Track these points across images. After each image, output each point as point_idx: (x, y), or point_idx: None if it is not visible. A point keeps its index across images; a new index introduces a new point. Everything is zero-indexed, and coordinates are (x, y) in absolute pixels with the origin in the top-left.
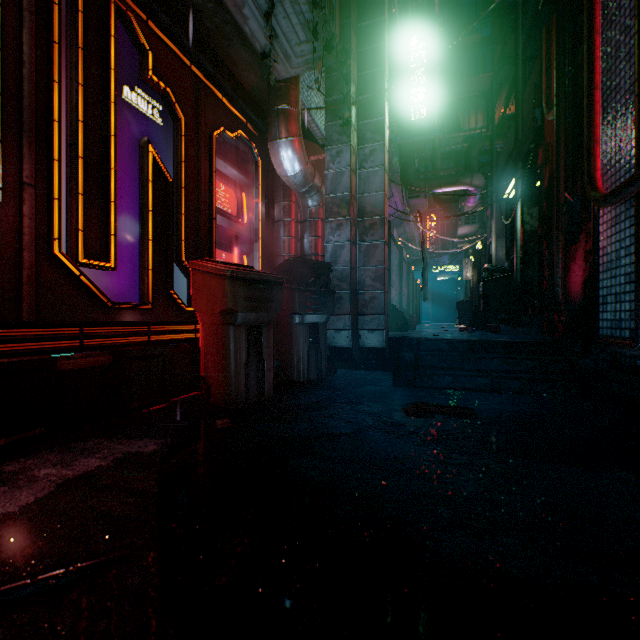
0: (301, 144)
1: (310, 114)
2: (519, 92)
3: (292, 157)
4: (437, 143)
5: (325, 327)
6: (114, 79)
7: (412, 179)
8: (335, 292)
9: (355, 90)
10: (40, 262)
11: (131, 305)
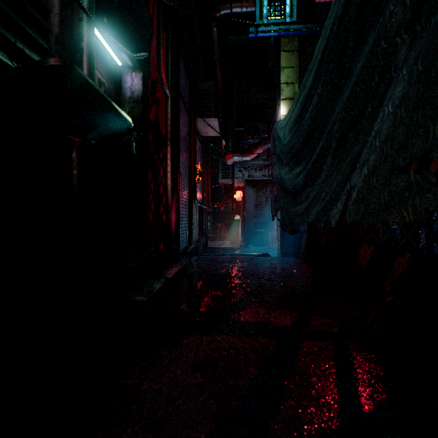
0: None
1: None
2: None
3: None
4: None
5: None
6: None
7: None
8: None
9: None
10: None
11: None
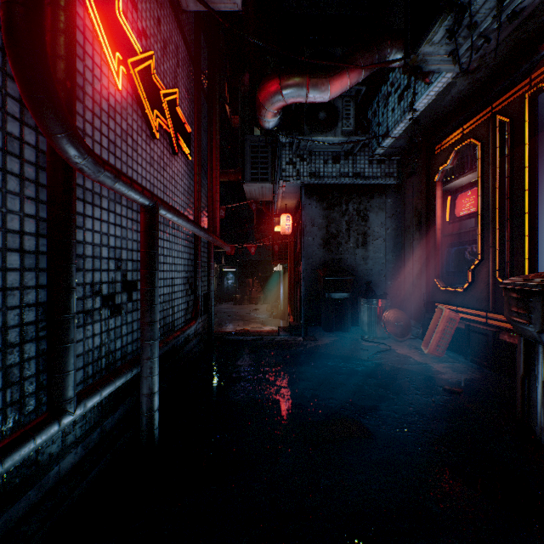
0: None
1: None
2: None
3: None
4: None
5: None
6: (527, 150)
7: None
8: None
9: None
10: (497, 282)
11: None
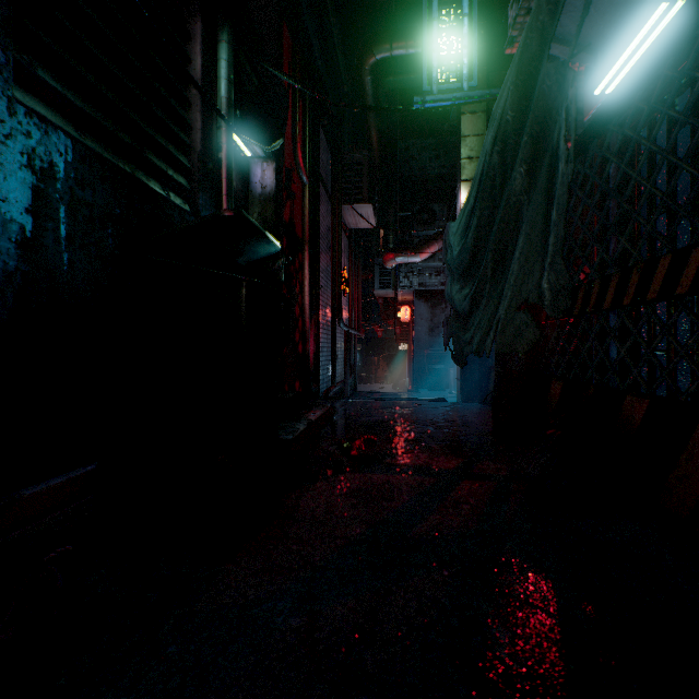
0: None
1: None
2: None
3: None
4: None
5: None
6: None
7: None
8: None
9: None
10: None
11: None
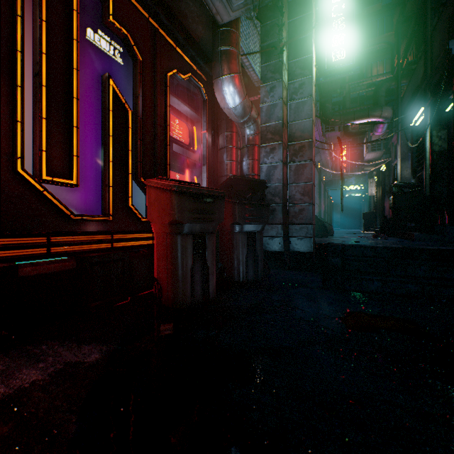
0: (240, 80)
1: (248, 59)
2: (428, 32)
3: (233, 91)
4: (347, 89)
5: (261, 235)
6: (77, 19)
7: (329, 115)
8: (269, 205)
9: (286, 35)
10: (4, 179)
11: (93, 217)
